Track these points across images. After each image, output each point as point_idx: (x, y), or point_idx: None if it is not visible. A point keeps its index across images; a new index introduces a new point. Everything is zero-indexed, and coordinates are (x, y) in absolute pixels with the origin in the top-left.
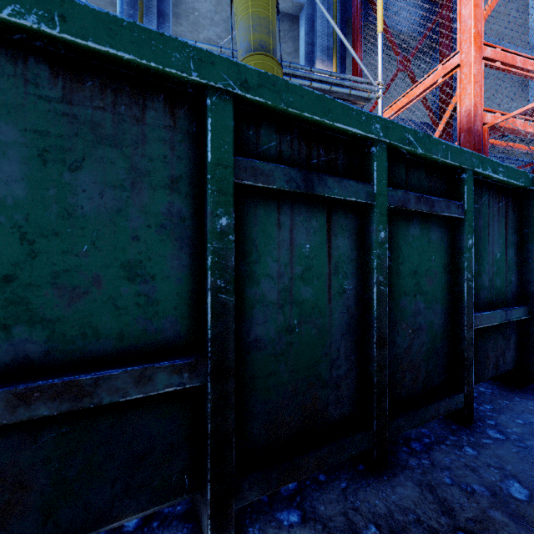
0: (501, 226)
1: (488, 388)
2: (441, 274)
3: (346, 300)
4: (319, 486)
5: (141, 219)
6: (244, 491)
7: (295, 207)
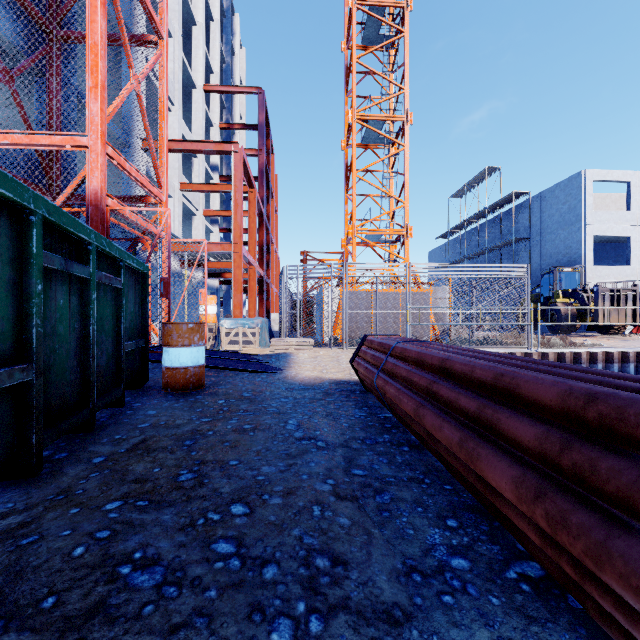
0: (133, 292)
1: (125, 393)
2: (112, 320)
3: (76, 334)
4: (66, 446)
5: None
6: (45, 441)
7: (57, 278)
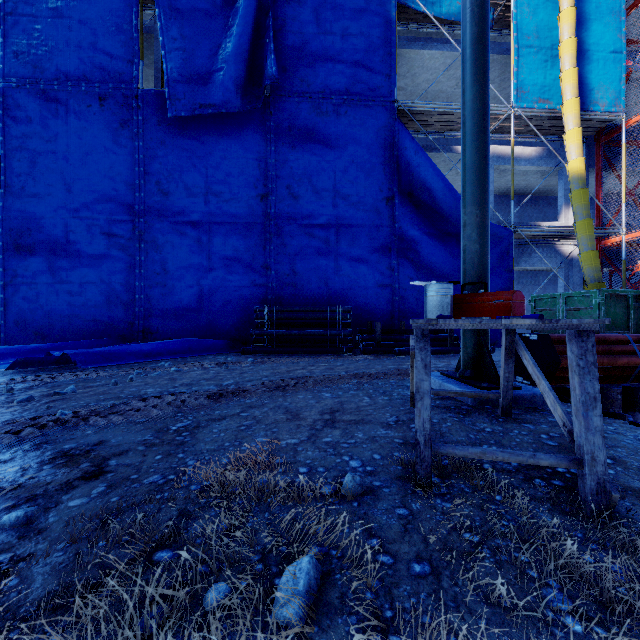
0: None
1: None
2: None
3: None
4: None
5: (621, 312)
6: None
7: (638, 308)
